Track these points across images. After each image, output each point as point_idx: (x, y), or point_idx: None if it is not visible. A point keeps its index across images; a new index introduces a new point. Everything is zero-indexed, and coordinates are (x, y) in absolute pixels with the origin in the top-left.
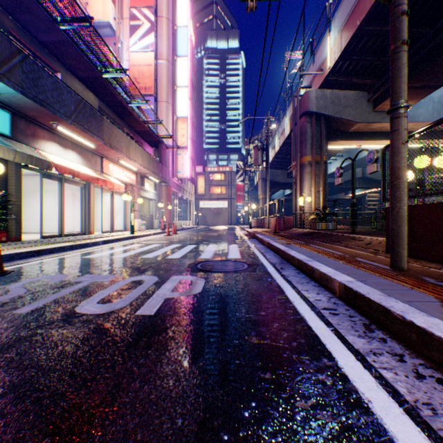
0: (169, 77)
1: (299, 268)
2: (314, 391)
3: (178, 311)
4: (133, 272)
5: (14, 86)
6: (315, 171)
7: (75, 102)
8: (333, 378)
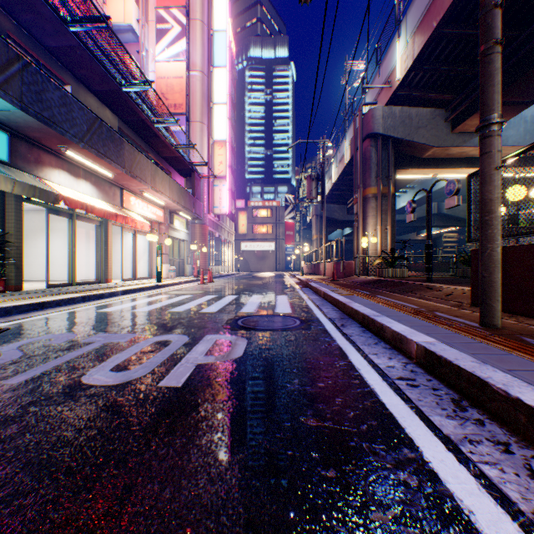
0: (204, 92)
1: (364, 325)
2: (395, 497)
3: (213, 381)
4: (158, 330)
5: (13, 100)
6: (381, 205)
7: (88, 121)
8: (418, 477)
